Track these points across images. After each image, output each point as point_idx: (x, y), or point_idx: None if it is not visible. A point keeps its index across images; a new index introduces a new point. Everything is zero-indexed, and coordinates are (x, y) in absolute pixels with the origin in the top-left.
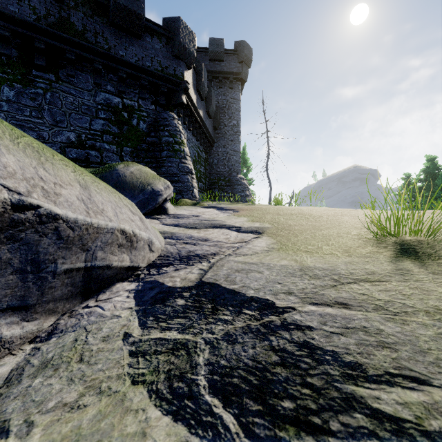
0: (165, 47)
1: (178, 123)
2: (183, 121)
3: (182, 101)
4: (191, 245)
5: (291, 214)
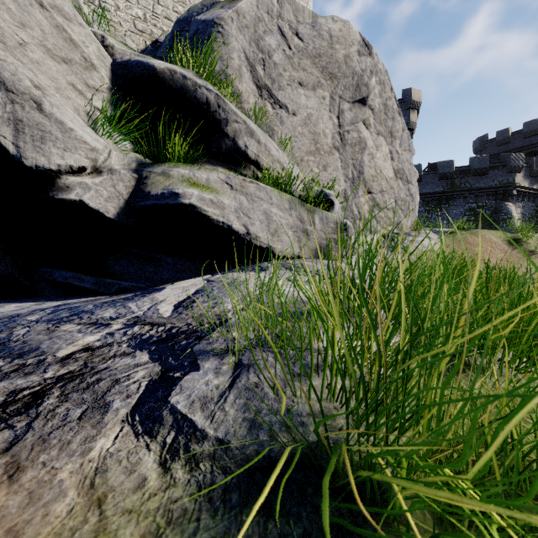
0: (501, 171)
1: (510, 206)
2: (516, 199)
3: (513, 194)
4: None
5: None
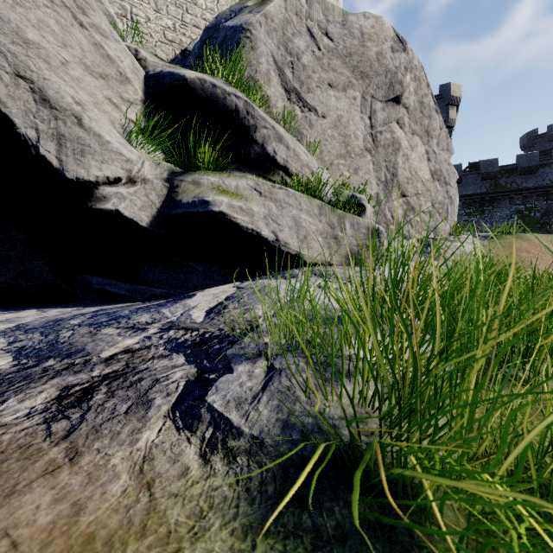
0: None
1: None
2: None
3: None
4: None
5: None
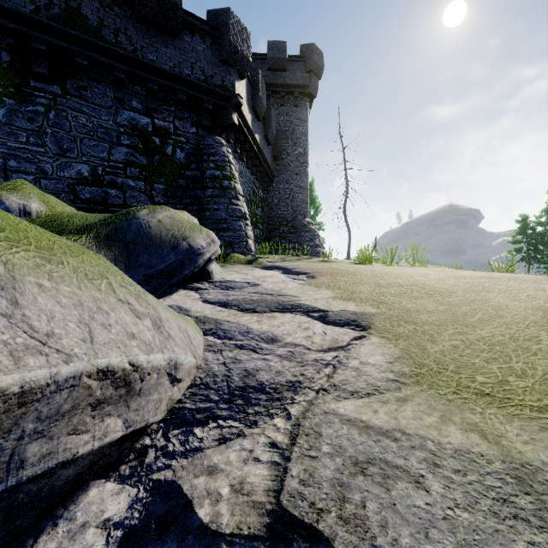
0: (210, 49)
1: (227, 152)
2: (234, 149)
3: (233, 121)
4: (249, 351)
5: (399, 285)
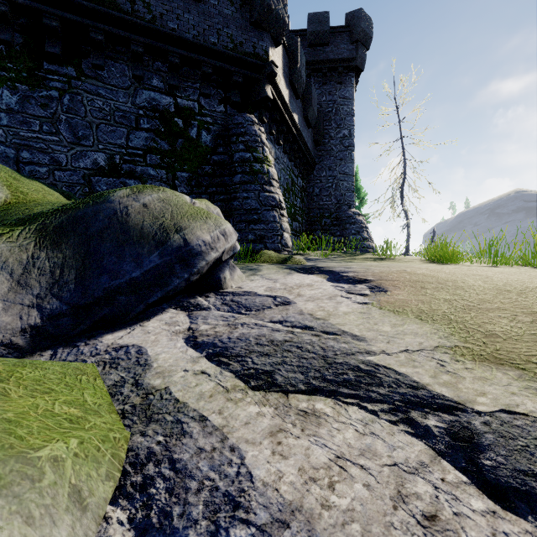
0: (239, 11)
1: (260, 131)
2: (268, 131)
3: (266, 94)
4: None
5: None
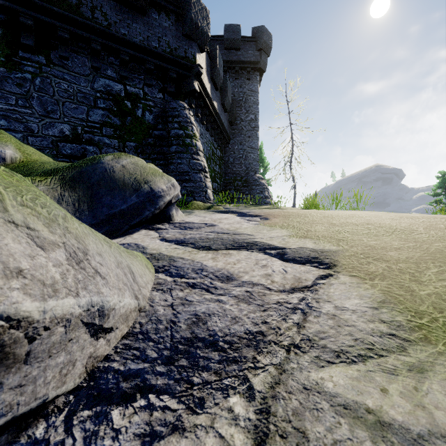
0: (174, 25)
1: (189, 114)
2: (195, 113)
3: (194, 87)
4: (201, 291)
5: (353, 224)
